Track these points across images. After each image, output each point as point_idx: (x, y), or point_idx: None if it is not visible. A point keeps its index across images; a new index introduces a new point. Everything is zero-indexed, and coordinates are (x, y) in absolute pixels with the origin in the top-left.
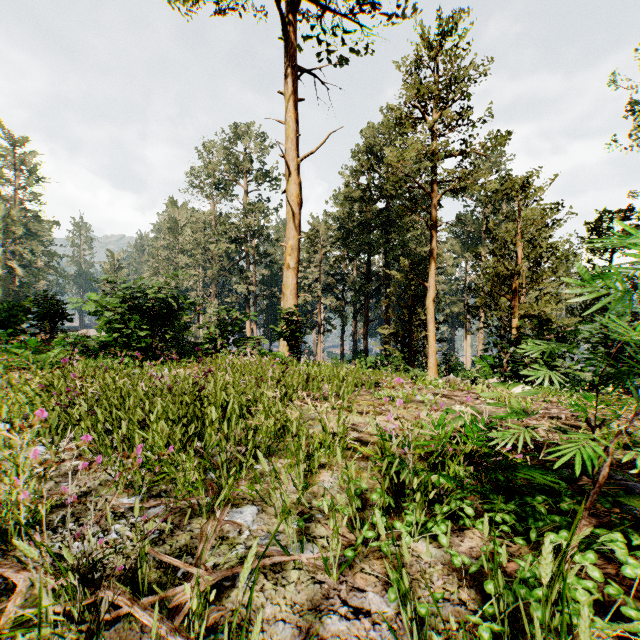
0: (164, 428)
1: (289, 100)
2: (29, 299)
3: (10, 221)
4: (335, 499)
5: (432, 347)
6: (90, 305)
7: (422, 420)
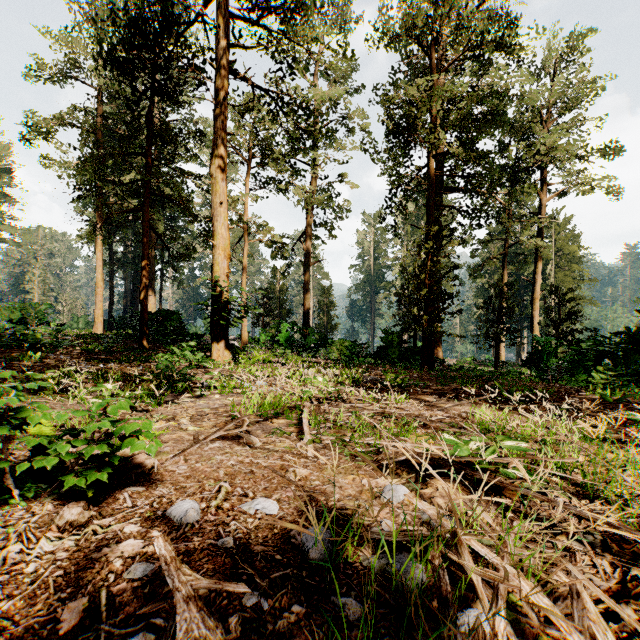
0: None
1: None
2: None
3: None
4: None
5: None
6: None
7: None
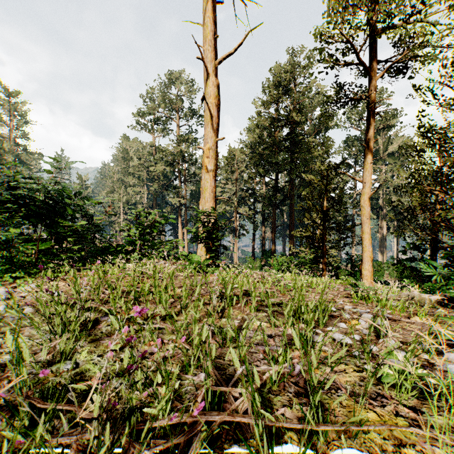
0: None
1: (207, 2)
2: None
3: (3, 151)
4: None
5: (367, 252)
6: None
7: None
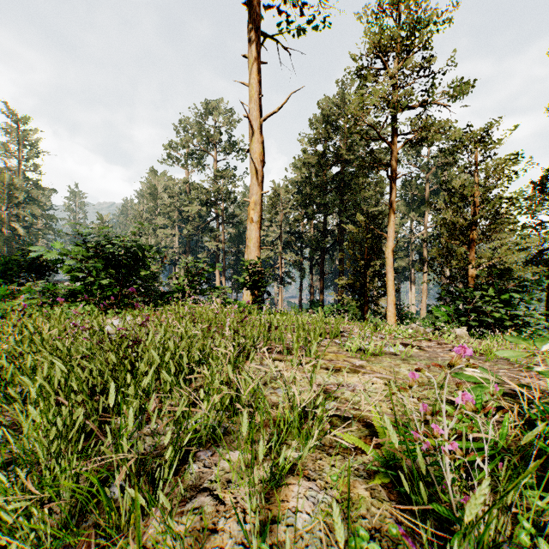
0: (36, 416)
1: (252, 64)
2: (19, 253)
3: (13, 188)
4: None
5: (391, 296)
6: (53, 253)
7: (407, 381)
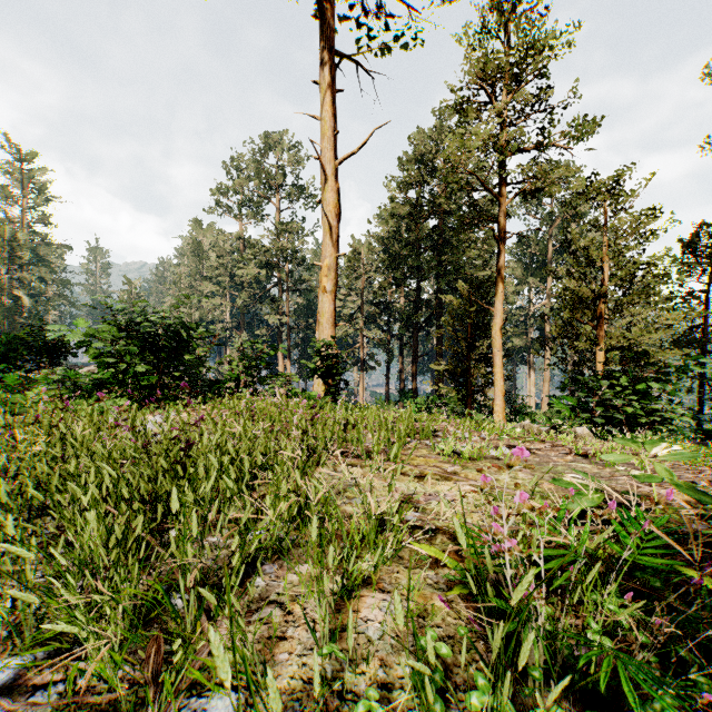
0: (93, 523)
1: (325, 92)
2: (26, 330)
3: (16, 245)
4: (388, 668)
5: (499, 386)
6: (77, 333)
7: (506, 489)
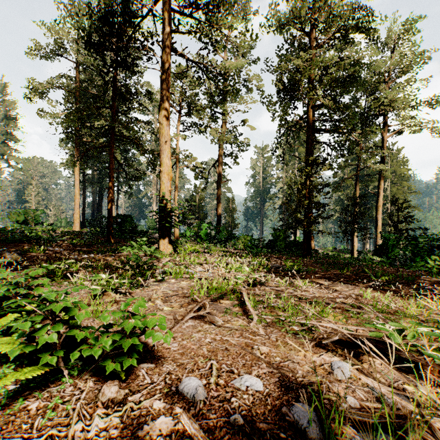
0: None
1: None
2: None
3: None
4: None
5: None
6: None
7: None
